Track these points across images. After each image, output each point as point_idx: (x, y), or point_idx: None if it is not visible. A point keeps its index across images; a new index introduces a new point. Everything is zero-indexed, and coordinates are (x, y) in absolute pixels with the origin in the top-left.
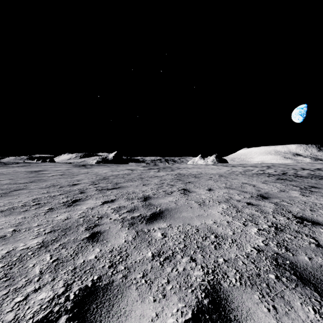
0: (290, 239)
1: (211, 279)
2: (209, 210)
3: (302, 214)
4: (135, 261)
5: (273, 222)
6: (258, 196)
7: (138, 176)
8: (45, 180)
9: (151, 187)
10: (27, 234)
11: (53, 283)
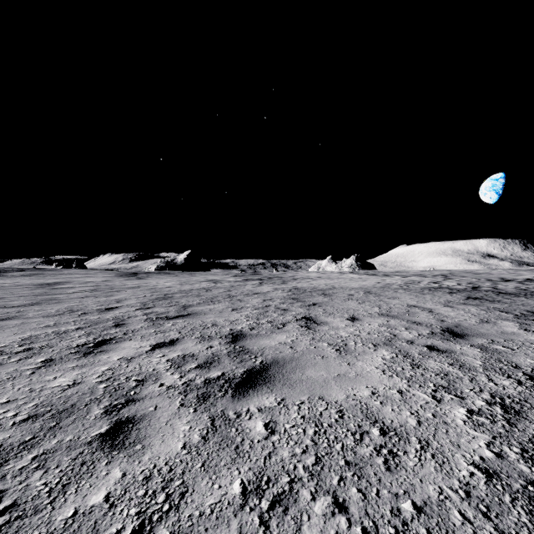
0: None
1: None
2: (358, 362)
3: None
4: (200, 510)
5: (494, 393)
6: (444, 331)
7: (224, 294)
8: (60, 300)
9: (246, 315)
10: None
11: None
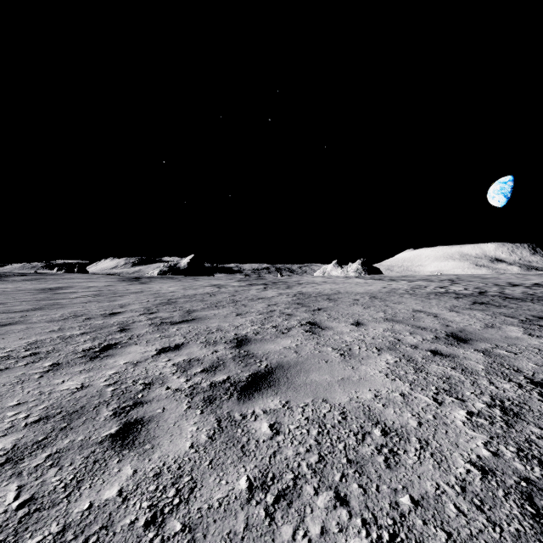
0: (541, 438)
1: None
2: (362, 367)
3: None
4: (209, 504)
5: (494, 396)
6: (449, 336)
7: (228, 298)
8: (63, 305)
9: (251, 320)
10: None
11: None
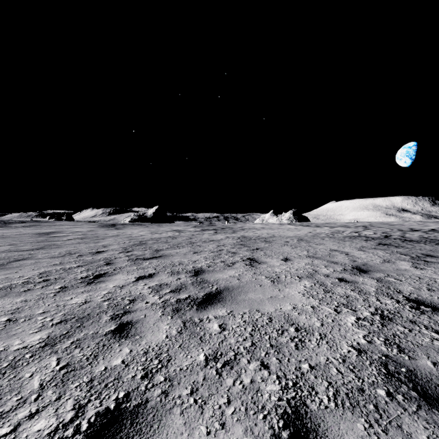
0: (403, 333)
1: (292, 398)
2: (286, 289)
3: (416, 296)
4: (180, 368)
5: (378, 308)
6: (354, 268)
7: (186, 241)
8: (59, 246)
9: (204, 256)
10: (26, 326)
11: (58, 404)
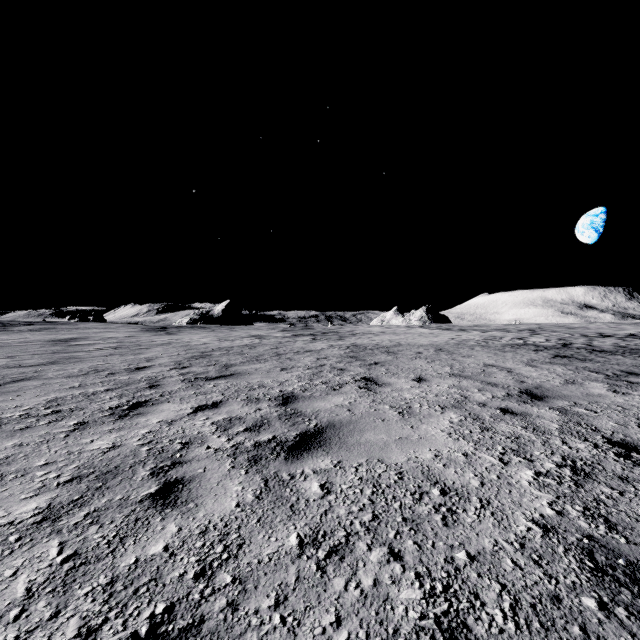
0: (611, 498)
1: (443, 613)
2: (423, 426)
3: (623, 436)
4: (259, 559)
5: (566, 456)
6: (522, 393)
7: (271, 351)
8: (81, 359)
9: (297, 375)
10: (16, 488)
11: (52, 626)
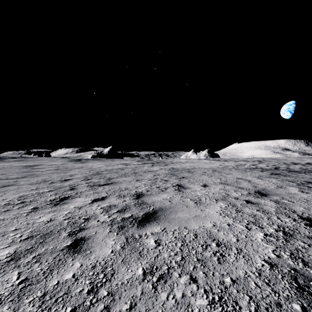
0: (304, 248)
1: None
2: (207, 209)
3: (308, 215)
4: (122, 282)
5: (279, 225)
6: (256, 192)
7: (131, 171)
8: (38, 175)
9: (144, 183)
10: None
11: None
